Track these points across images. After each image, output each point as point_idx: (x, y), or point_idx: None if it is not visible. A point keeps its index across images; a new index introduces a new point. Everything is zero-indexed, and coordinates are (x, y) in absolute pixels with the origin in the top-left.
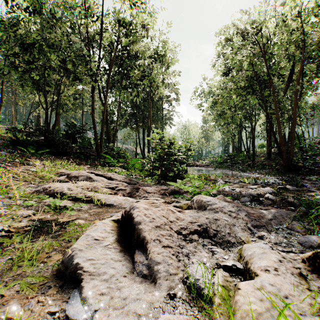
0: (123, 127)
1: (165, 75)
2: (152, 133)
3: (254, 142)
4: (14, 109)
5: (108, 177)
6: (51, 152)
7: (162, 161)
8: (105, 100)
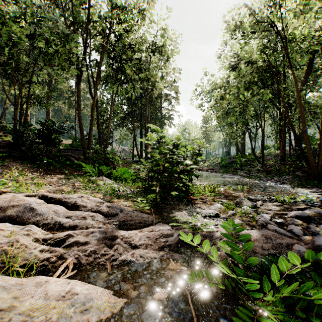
0: (119, 127)
1: (164, 69)
2: (150, 133)
3: (264, 143)
4: (1, 107)
5: (70, 203)
6: (18, 156)
7: (161, 173)
8: (94, 94)
